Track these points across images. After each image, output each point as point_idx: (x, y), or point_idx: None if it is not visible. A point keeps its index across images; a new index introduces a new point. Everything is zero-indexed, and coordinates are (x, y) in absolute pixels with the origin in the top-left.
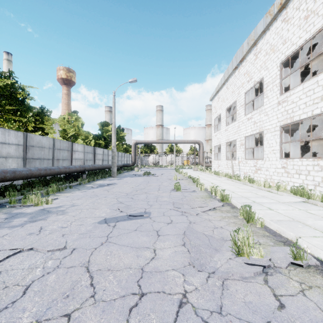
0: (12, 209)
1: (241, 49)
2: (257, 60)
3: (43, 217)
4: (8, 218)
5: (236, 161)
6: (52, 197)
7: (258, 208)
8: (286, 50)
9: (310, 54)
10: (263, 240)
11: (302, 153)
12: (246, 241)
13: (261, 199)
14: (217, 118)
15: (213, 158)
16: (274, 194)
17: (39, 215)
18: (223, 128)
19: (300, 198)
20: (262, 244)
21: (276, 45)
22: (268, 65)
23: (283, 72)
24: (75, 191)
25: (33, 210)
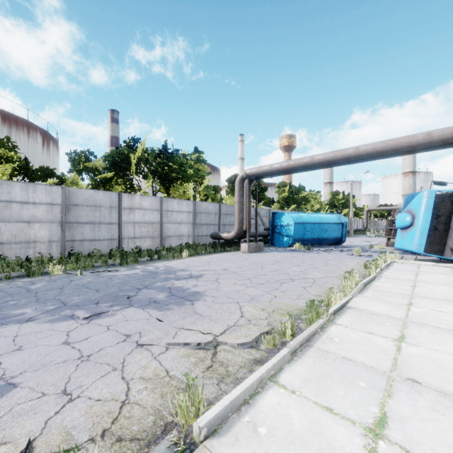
0: None
1: None
2: None
3: None
4: None
5: None
6: None
7: None
8: None
9: None
10: None
11: None
12: None
13: None
14: None
15: None
16: None
17: None
18: None
19: None
20: None
21: None
22: None
23: None
24: None
25: None
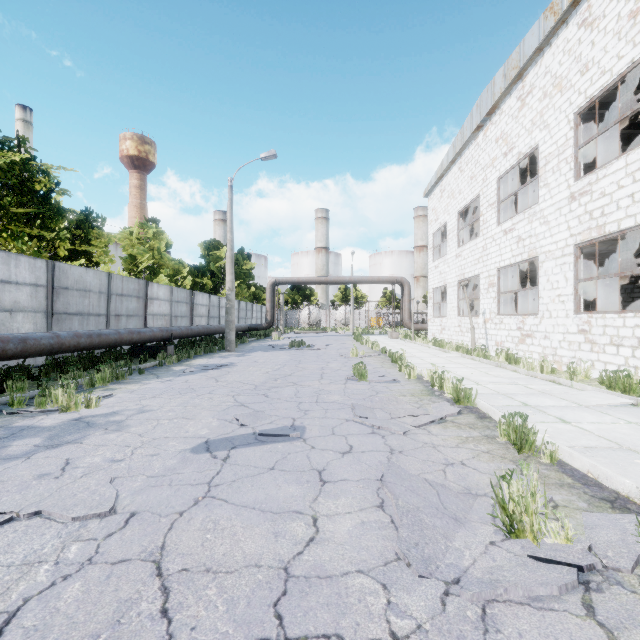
0: (15, 419)
1: (490, 88)
2: (524, 109)
3: (76, 437)
4: (1, 439)
5: (479, 319)
6: (100, 393)
7: (537, 418)
8: (589, 86)
9: (633, 98)
10: (561, 496)
11: (615, 303)
12: (531, 504)
13: (540, 399)
14: (439, 233)
15: (430, 312)
16: (566, 388)
17: (68, 433)
18: (451, 253)
19: (623, 397)
20: (562, 506)
21: (566, 76)
22: (548, 119)
23: (581, 132)
24: (150, 379)
25: (57, 421)
